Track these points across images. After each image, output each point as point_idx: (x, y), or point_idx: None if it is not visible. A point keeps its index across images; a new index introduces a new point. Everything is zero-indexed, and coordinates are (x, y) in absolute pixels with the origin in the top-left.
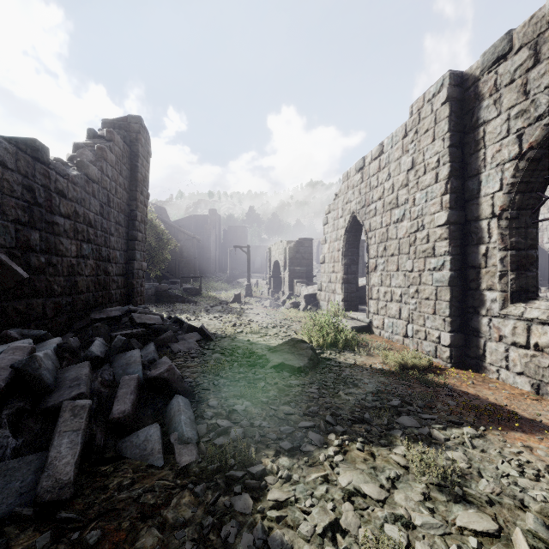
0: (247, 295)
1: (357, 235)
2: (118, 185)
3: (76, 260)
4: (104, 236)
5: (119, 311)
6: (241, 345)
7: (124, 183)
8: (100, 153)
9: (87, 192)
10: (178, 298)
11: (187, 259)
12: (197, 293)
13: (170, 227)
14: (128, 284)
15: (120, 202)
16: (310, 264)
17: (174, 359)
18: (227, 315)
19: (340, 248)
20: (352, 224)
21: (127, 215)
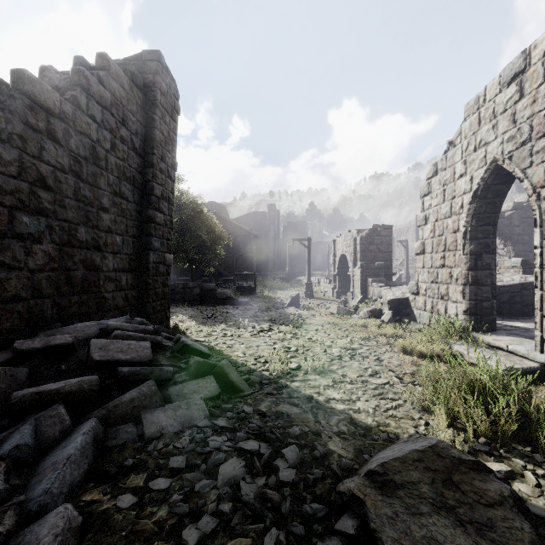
0: (307, 296)
1: (496, 202)
2: (119, 139)
3: None
4: (83, 209)
5: (71, 335)
6: (295, 413)
7: (133, 140)
8: (76, 79)
9: (31, 126)
10: (226, 300)
11: (244, 256)
12: (251, 293)
13: (227, 223)
14: (141, 283)
15: (123, 166)
16: (389, 258)
17: (125, 476)
18: (280, 326)
19: (460, 227)
20: (488, 183)
21: (139, 187)
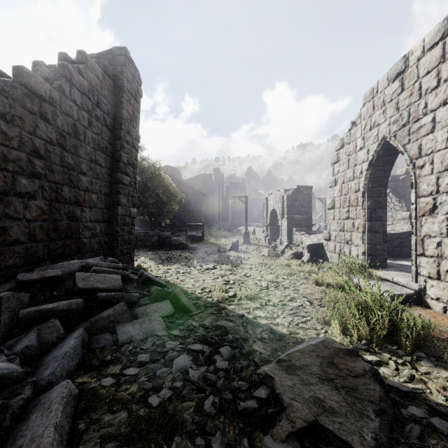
0: (245, 242)
1: (386, 169)
2: (94, 118)
3: (3, 198)
4: (67, 173)
5: (60, 270)
6: (230, 326)
7: (105, 118)
8: (62, 72)
9: (28, 110)
10: (179, 245)
11: (194, 210)
12: (200, 240)
13: (180, 183)
14: (111, 231)
15: (98, 139)
16: (309, 212)
17: (106, 367)
18: (222, 266)
19: (360, 188)
20: (380, 154)
21: (110, 155)
